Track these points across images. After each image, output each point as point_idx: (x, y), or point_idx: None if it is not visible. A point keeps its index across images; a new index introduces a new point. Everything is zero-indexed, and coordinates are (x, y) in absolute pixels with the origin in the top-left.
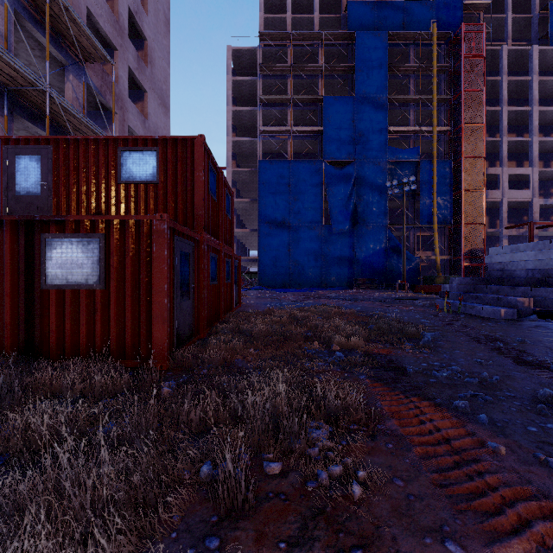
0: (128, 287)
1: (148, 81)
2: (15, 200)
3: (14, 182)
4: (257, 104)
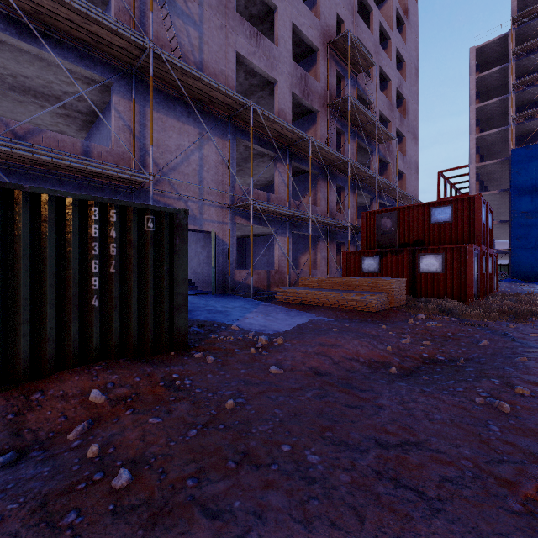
0: (455, 273)
1: (405, 128)
2: (380, 237)
3: (380, 229)
4: (506, 86)
